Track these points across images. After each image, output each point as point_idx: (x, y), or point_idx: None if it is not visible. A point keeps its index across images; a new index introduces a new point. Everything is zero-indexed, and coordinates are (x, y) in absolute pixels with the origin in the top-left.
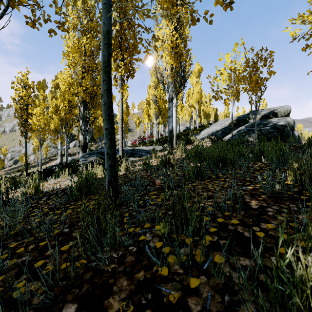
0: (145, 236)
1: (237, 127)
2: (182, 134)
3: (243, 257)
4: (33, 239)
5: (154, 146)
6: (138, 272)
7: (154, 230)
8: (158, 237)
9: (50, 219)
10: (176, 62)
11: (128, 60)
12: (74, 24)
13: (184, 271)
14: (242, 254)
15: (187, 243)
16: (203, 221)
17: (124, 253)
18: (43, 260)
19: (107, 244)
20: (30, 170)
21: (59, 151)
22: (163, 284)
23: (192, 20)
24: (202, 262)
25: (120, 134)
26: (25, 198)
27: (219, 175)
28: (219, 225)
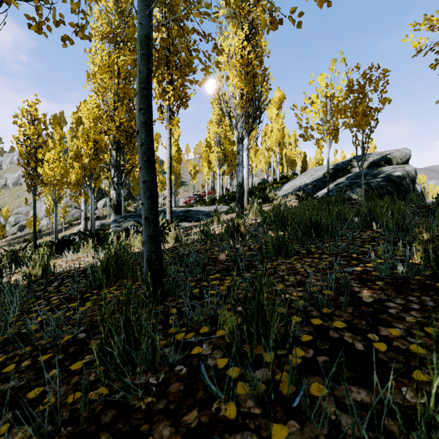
0: (200, 347)
1: (334, 180)
2: (256, 189)
3: (356, 386)
4: (31, 350)
5: (217, 206)
6: (188, 411)
7: (215, 338)
8: (221, 350)
9: (58, 317)
10: (248, 85)
11: (180, 82)
12: (103, 32)
13: (262, 411)
14: (354, 381)
15: (267, 361)
16: (290, 324)
17: (167, 376)
18: (39, 388)
19: (141, 361)
20: (42, 240)
21: (82, 213)
22: (228, 435)
23: (272, 22)
24: (290, 395)
25: (167, 189)
26: (27, 283)
27: (311, 250)
28: (315, 331)
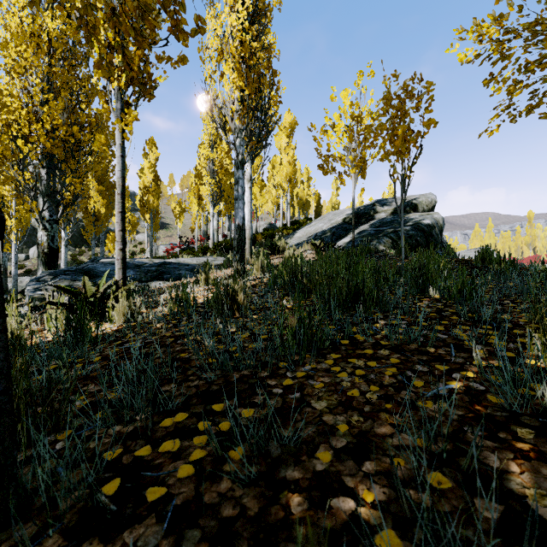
0: None
1: (356, 227)
2: (262, 235)
3: None
4: None
5: (209, 257)
6: None
7: None
8: None
9: None
10: (250, 86)
11: (139, 55)
12: None
13: None
14: None
15: None
16: None
17: None
18: None
19: None
20: None
21: None
22: None
23: None
24: None
25: (117, 230)
26: None
27: (355, 337)
28: None
